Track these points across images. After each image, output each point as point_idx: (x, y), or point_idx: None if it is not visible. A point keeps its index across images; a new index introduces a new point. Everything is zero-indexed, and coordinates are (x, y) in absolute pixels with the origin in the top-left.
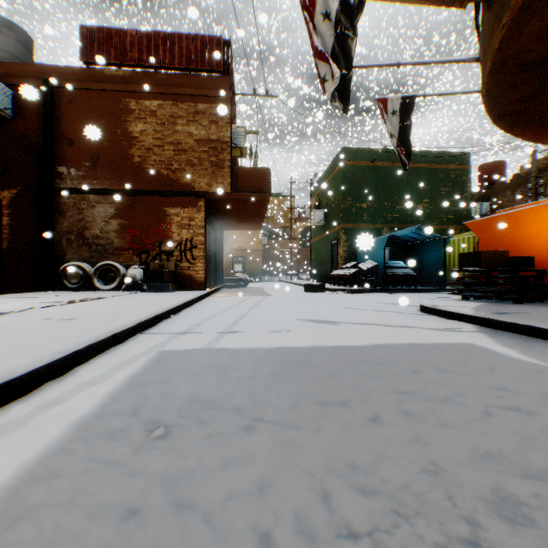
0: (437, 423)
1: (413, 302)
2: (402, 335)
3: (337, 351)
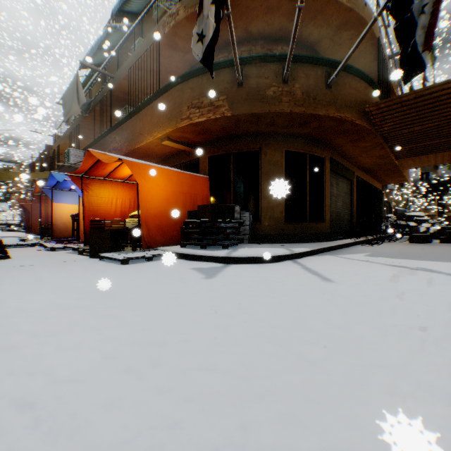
0: (443, 255)
1: (176, 268)
2: (384, 260)
3: (450, 261)
